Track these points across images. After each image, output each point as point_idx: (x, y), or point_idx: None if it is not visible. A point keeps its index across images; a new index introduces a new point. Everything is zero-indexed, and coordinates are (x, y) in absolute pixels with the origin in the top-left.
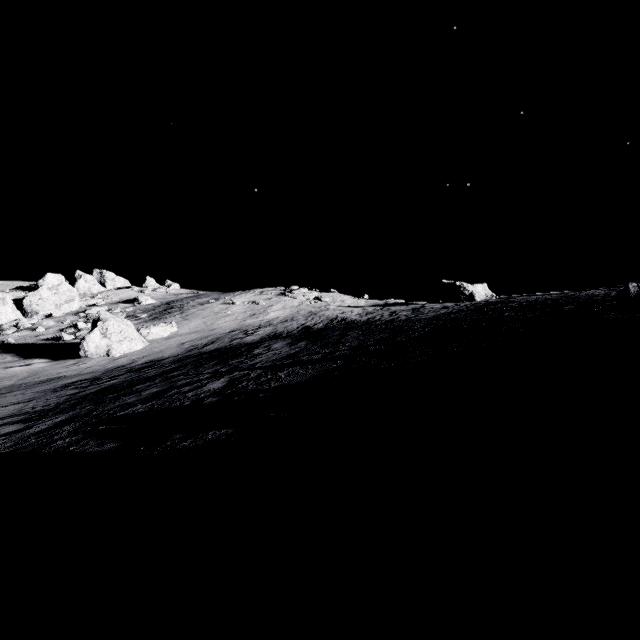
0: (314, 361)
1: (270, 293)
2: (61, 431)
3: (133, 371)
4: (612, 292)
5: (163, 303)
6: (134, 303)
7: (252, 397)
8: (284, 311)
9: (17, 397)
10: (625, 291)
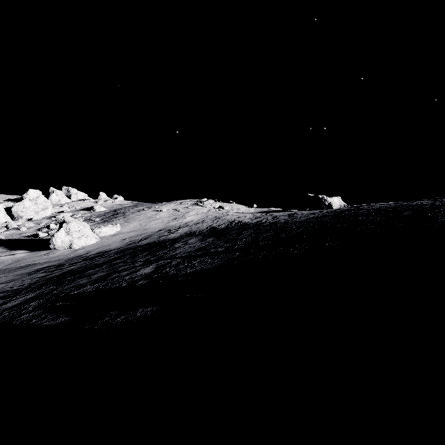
0: (219, 252)
1: (187, 203)
2: (28, 306)
3: (87, 259)
4: (436, 202)
5: (111, 210)
6: (91, 210)
7: (173, 280)
8: (197, 216)
9: (1, 279)
10: None
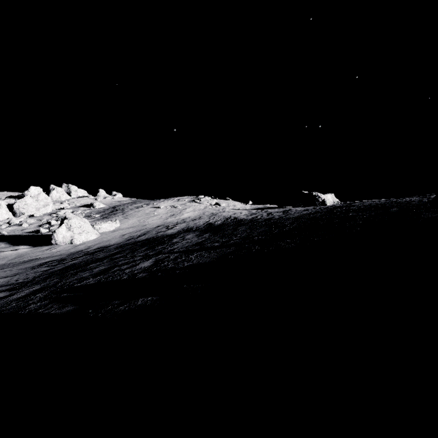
0: (215, 247)
1: (184, 200)
2: (34, 297)
3: (88, 254)
4: (424, 199)
5: (110, 207)
6: (90, 207)
7: (171, 273)
8: (194, 212)
9: (6, 272)
10: (437, 197)
